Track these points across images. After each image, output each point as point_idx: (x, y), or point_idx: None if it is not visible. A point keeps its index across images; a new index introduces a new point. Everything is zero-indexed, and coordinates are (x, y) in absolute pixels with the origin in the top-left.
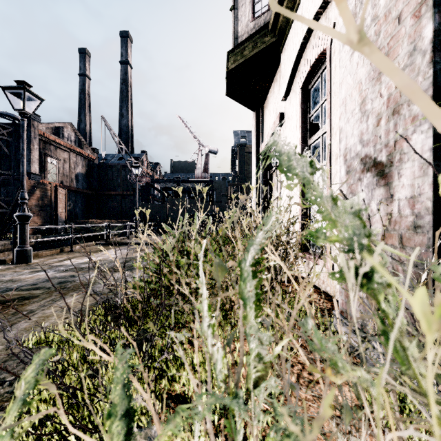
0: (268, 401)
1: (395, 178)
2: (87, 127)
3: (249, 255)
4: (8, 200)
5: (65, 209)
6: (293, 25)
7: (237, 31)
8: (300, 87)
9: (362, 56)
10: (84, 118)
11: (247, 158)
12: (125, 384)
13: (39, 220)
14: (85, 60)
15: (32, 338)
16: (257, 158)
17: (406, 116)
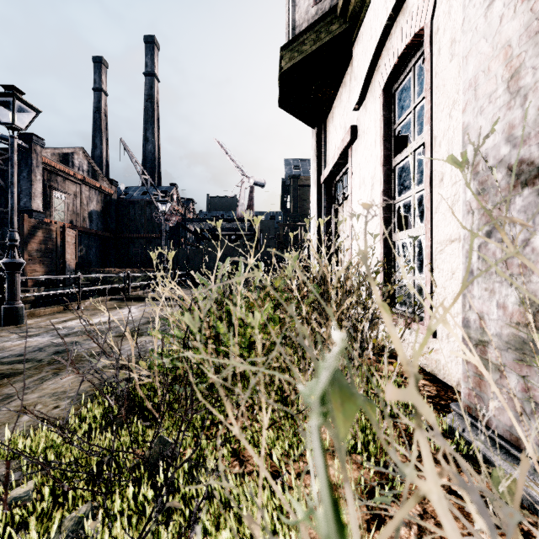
0: None
1: None
2: (104, 154)
3: None
4: (4, 244)
5: (75, 255)
6: (372, 4)
7: (293, 20)
8: (381, 87)
9: (511, 3)
10: (100, 143)
11: (300, 192)
12: None
13: (42, 268)
14: (100, 71)
15: None
16: (318, 188)
17: None
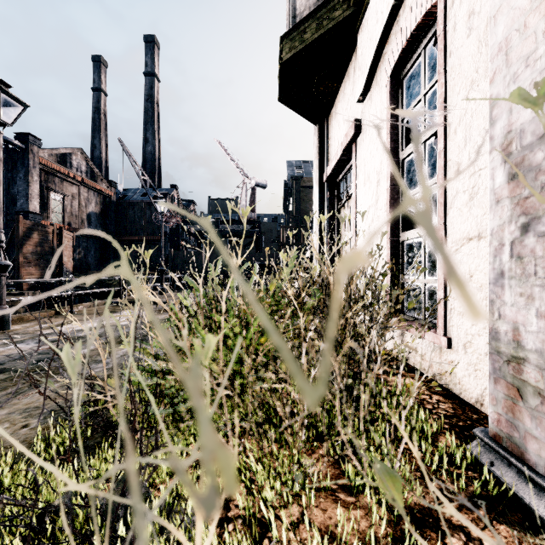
0: None
1: None
2: (103, 155)
3: None
4: None
5: (73, 257)
6: None
7: (294, 7)
8: (388, 75)
9: None
10: (99, 144)
11: (303, 194)
12: None
13: (37, 271)
14: (100, 70)
15: None
16: (320, 187)
17: None
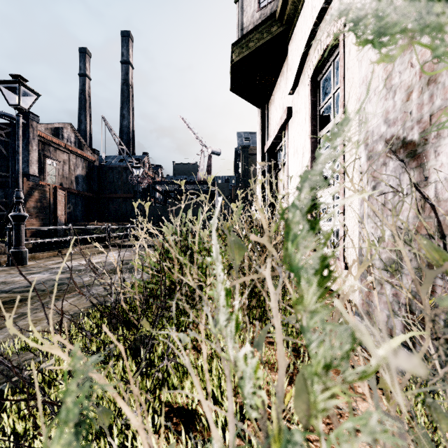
0: (286, 415)
1: (430, 157)
2: (88, 128)
3: (301, 196)
4: (6, 202)
5: (65, 211)
6: (302, 12)
7: (242, 22)
8: (309, 77)
9: None
10: (84, 119)
11: (250, 160)
12: (80, 423)
13: (38, 222)
14: (85, 60)
15: (20, 343)
16: (262, 156)
17: (446, 83)
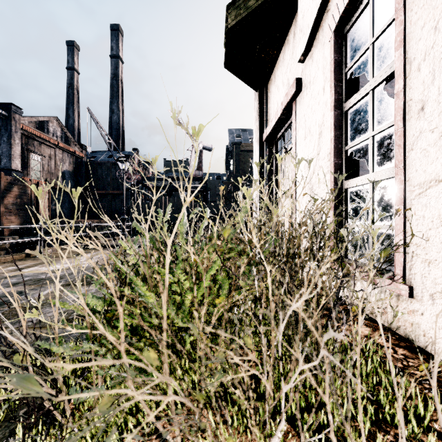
0: None
1: None
2: (76, 123)
3: None
4: None
5: (48, 208)
6: None
7: None
8: (331, 29)
9: None
10: (72, 114)
11: (242, 156)
12: None
13: (17, 219)
14: (73, 53)
15: None
16: (260, 145)
17: None
